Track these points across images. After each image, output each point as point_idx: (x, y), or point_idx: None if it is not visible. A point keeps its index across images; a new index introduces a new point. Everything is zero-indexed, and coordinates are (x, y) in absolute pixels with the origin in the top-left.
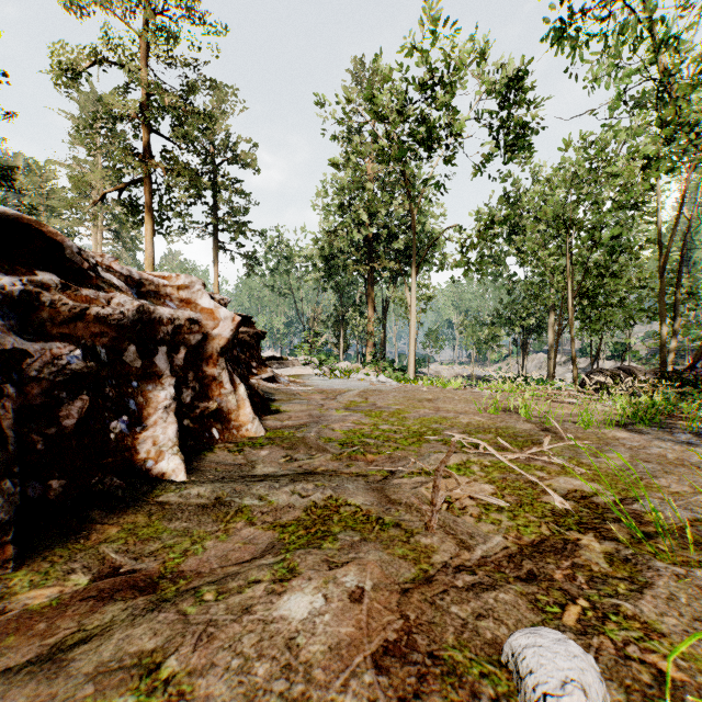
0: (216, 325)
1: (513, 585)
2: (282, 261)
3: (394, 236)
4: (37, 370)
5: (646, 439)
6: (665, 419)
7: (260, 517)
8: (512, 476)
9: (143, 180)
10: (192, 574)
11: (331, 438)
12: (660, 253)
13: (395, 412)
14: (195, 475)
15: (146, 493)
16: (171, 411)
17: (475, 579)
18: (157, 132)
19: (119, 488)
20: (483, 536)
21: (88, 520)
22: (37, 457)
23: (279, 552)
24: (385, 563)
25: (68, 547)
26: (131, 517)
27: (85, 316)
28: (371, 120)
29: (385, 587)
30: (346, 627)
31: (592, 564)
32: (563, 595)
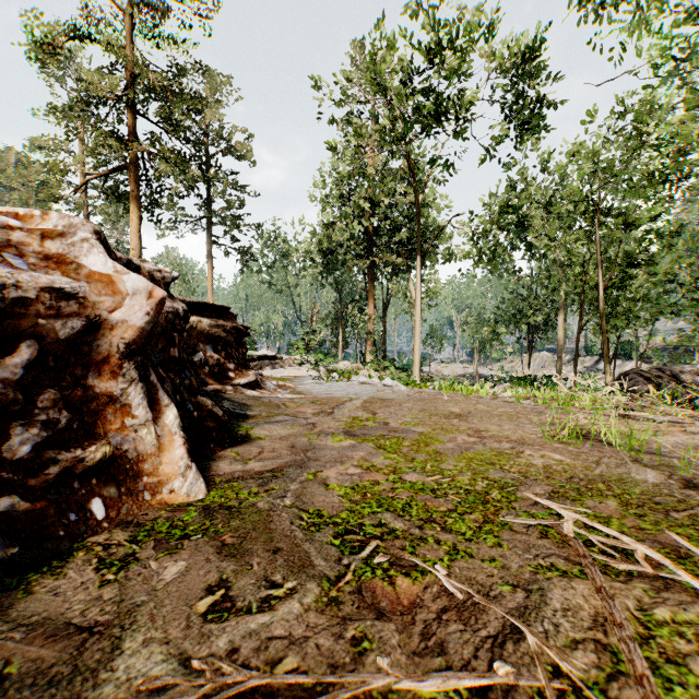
0: (118, 303)
1: None
2: (279, 257)
3: (395, 229)
4: None
5: None
6: None
7: None
8: None
9: (127, 167)
10: None
11: (321, 511)
12: None
13: (420, 441)
14: None
15: None
16: None
17: None
18: (143, 115)
19: None
20: None
21: None
22: None
23: None
24: None
25: None
26: None
27: None
28: (373, 90)
29: None
30: None
31: None
32: None
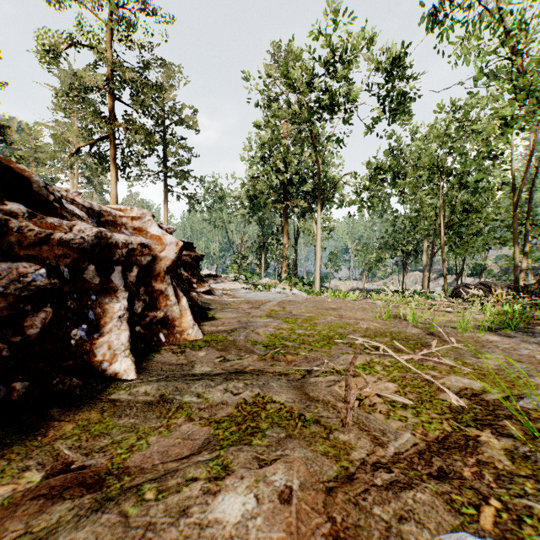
0: (163, 248)
1: (428, 483)
2: (217, 200)
3: (303, 181)
4: (4, 286)
5: (514, 342)
6: (527, 325)
7: (198, 413)
8: (410, 375)
9: (108, 137)
10: (136, 470)
11: (257, 341)
12: (514, 193)
13: (307, 319)
14: (144, 374)
15: (100, 391)
16: (124, 320)
17: (392, 477)
18: (120, 100)
19: (77, 387)
20: (393, 433)
21: (47, 417)
22: (3, 363)
23: (214, 448)
24: (309, 460)
25: (26, 445)
26: (85, 414)
27: (49, 240)
28: (286, 89)
29: (311, 486)
30: (277, 532)
31: (495, 461)
32: (475, 494)
